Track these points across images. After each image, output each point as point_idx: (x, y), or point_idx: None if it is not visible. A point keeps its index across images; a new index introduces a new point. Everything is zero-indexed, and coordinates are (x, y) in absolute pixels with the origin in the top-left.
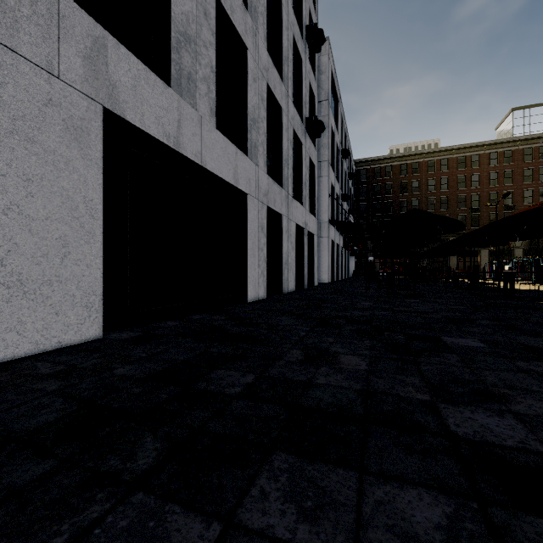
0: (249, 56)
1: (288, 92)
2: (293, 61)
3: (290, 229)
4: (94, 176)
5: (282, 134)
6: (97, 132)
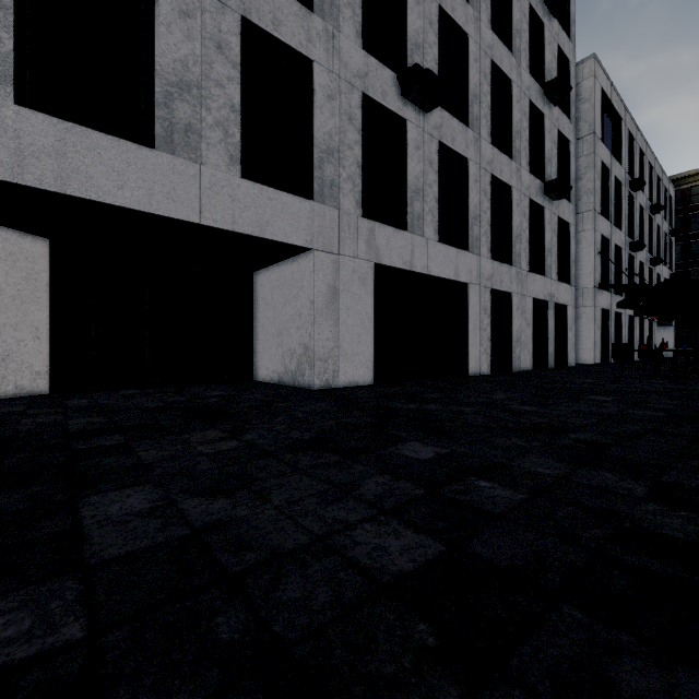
0: (470, 164)
1: (521, 164)
2: (532, 120)
3: (524, 305)
4: (370, 301)
5: (512, 212)
6: (371, 277)
